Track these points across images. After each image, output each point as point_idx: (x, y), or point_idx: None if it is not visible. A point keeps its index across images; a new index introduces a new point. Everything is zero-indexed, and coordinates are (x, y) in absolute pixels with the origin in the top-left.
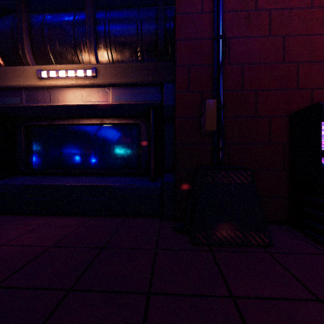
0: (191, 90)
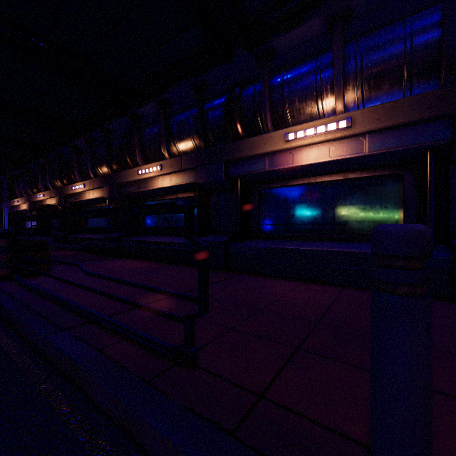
0: None
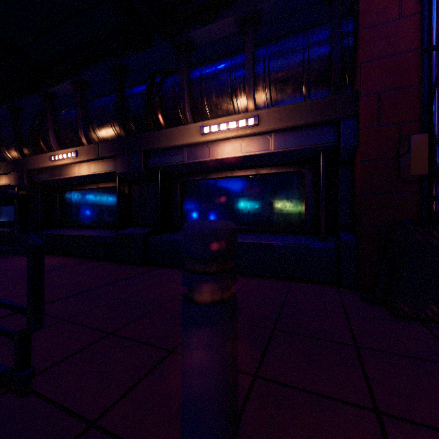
0: (383, 123)
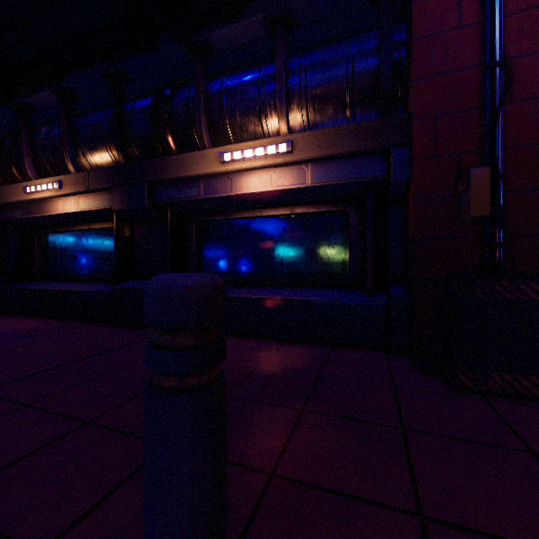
0: (439, 154)
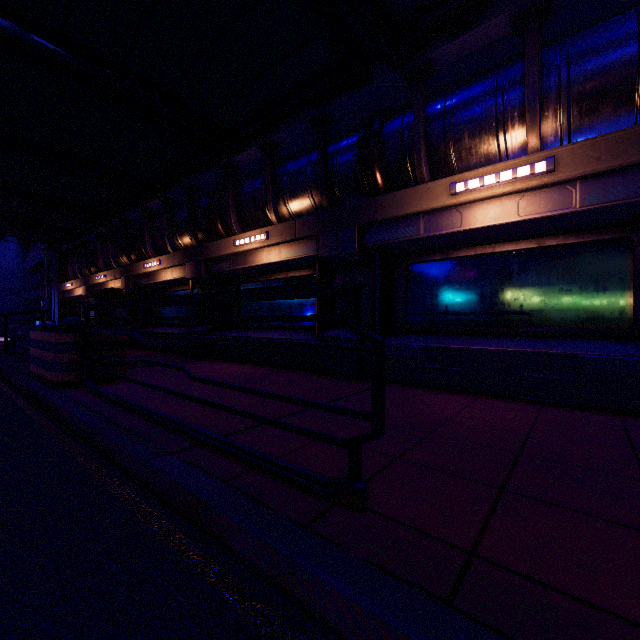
0: None
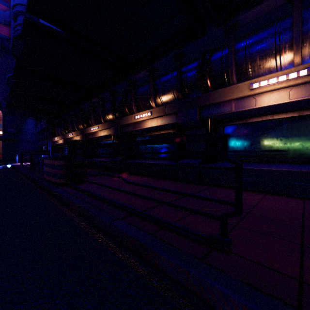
0: None
